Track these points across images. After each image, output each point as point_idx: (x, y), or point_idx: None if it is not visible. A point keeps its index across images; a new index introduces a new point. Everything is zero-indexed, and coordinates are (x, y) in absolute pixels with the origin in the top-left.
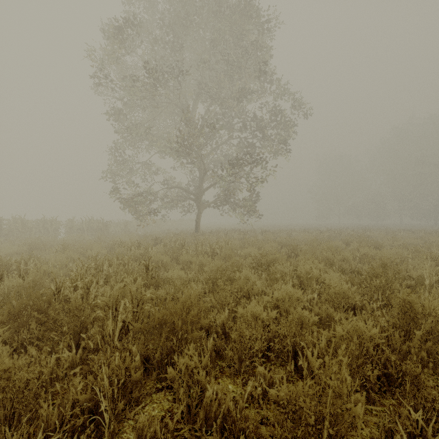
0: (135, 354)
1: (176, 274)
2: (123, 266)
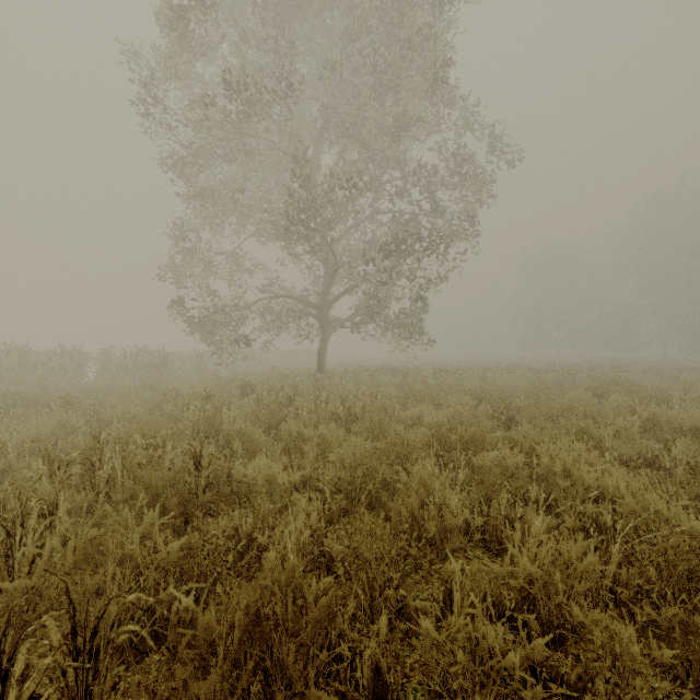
0: None
1: (265, 472)
2: (153, 451)
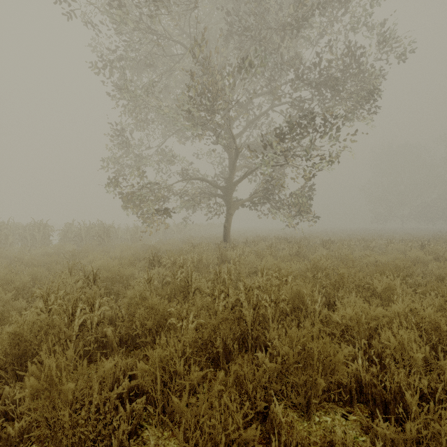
0: None
1: None
2: None
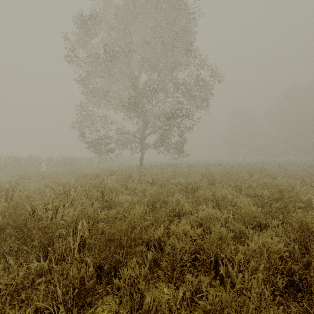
0: (90, 264)
1: (125, 198)
2: (85, 192)
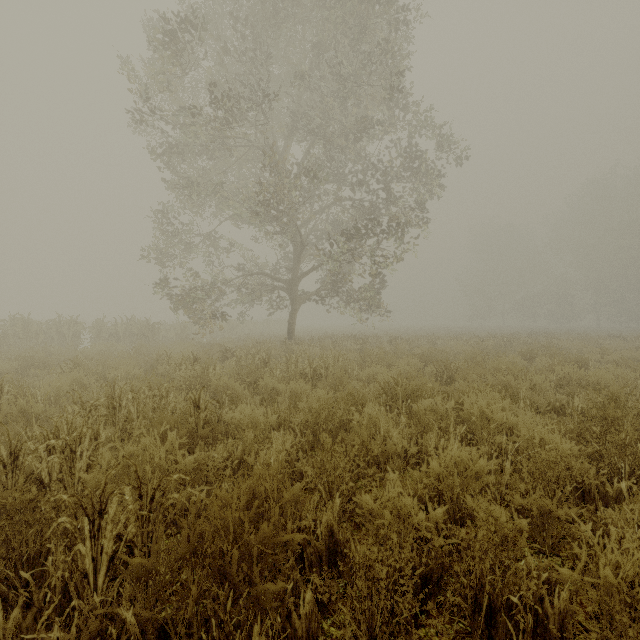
0: (132, 629)
1: (249, 415)
2: (158, 400)
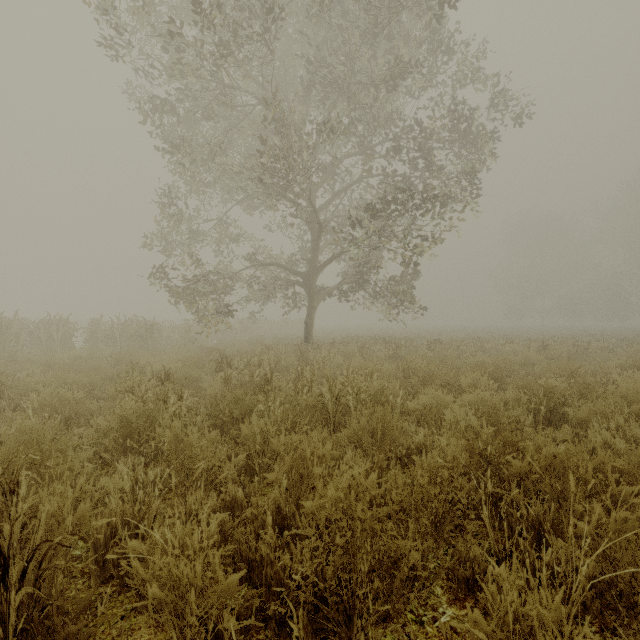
0: None
1: (164, 575)
2: None
